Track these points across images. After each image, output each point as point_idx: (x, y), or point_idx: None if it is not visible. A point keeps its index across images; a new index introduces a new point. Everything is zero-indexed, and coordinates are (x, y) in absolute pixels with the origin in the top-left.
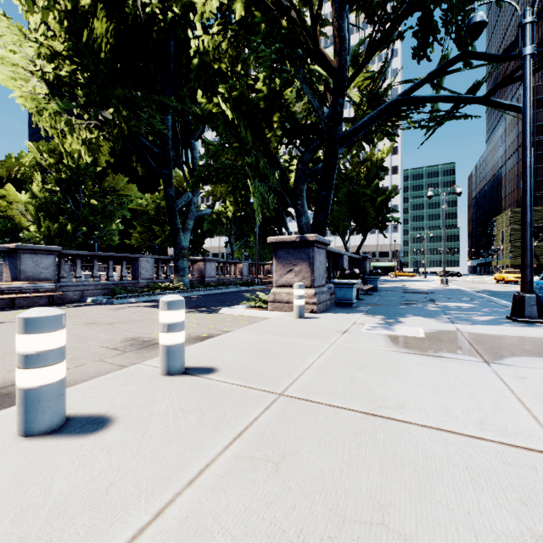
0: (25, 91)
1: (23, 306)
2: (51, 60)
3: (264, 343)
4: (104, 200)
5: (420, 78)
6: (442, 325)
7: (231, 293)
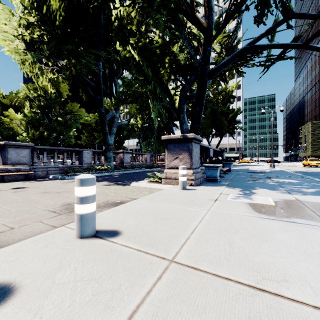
0: (11, 47)
1: (9, 180)
2: (27, 28)
3: (158, 209)
4: (66, 118)
5: None
6: (283, 195)
7: (139, 173)
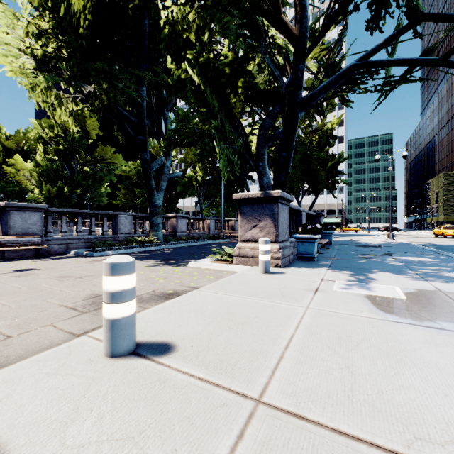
0: (15, 65)
1: (11, 258)
2: (38, 38)
3: (231, 305)
4: (95, 167)
5: None
6: (416, 283)
7: (199, 246)
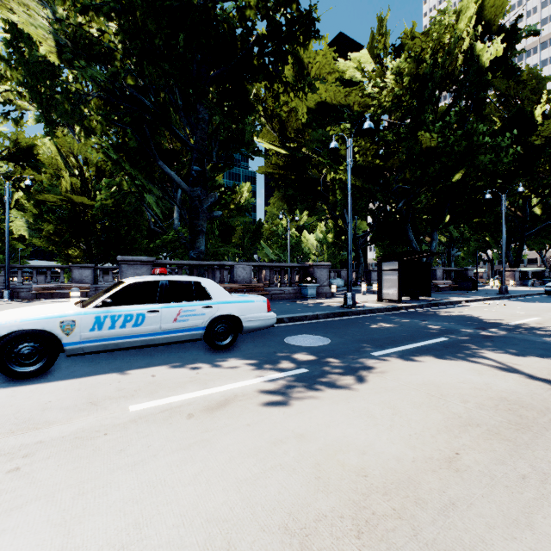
0: None
1: None
2: None
3: None
4: None
5: None
6: None
7: None
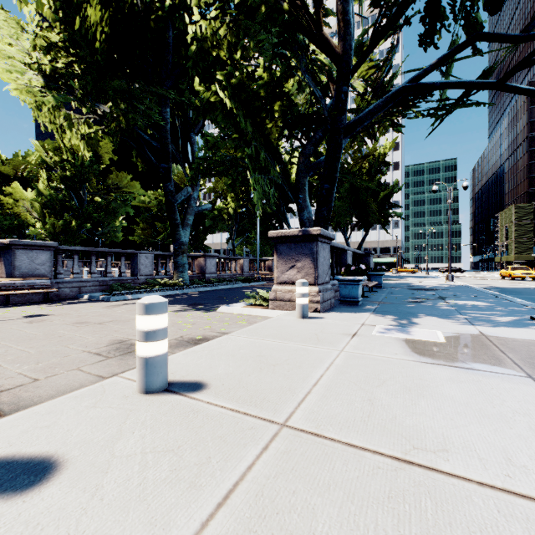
0: (20, 83)
1: (17, 303)
2: (47, 52)
3: (263, 349)
4: (108, 197)
5: None
6: (461, 327)
7: (231, 290)
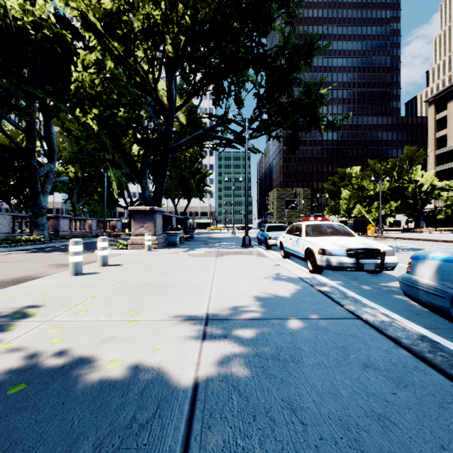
0: None
1: None
2: None
3: (136, 258)
4: None
5: (216, 117)
6: (213, 250)
7: (88, 243)
